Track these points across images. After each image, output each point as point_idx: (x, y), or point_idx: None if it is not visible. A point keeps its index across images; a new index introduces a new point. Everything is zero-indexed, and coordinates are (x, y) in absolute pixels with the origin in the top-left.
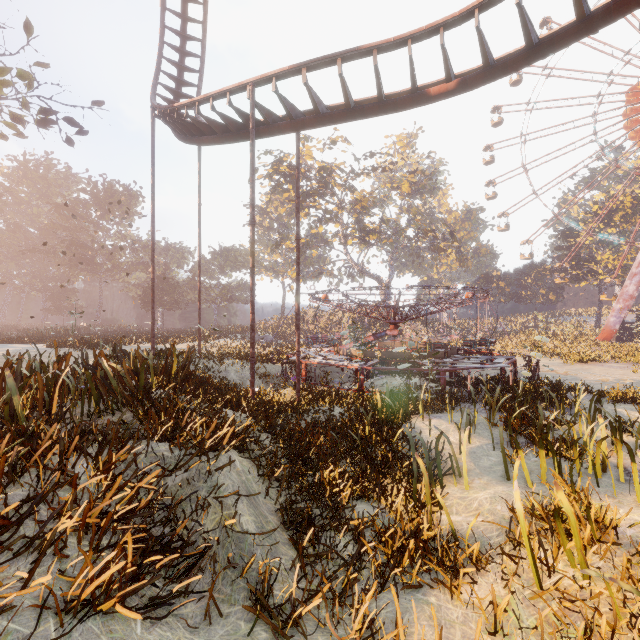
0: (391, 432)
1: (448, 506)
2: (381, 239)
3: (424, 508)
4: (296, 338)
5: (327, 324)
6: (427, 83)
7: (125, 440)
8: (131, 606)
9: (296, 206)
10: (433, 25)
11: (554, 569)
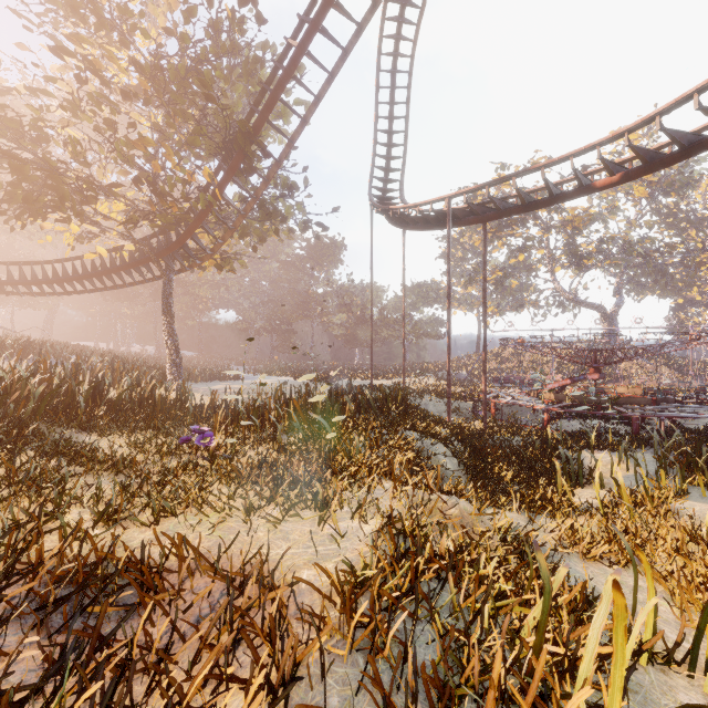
0: (554, 454)
1: (579, 496)
2: (601, 261)
3: (554, 487)
4: (483, 381)
5: (529, 362)
6: (600, 167)
7: (396, 426)
8: (415, 469)
9: (483, 276)
10: (590, 146)
11: (618, 515)
